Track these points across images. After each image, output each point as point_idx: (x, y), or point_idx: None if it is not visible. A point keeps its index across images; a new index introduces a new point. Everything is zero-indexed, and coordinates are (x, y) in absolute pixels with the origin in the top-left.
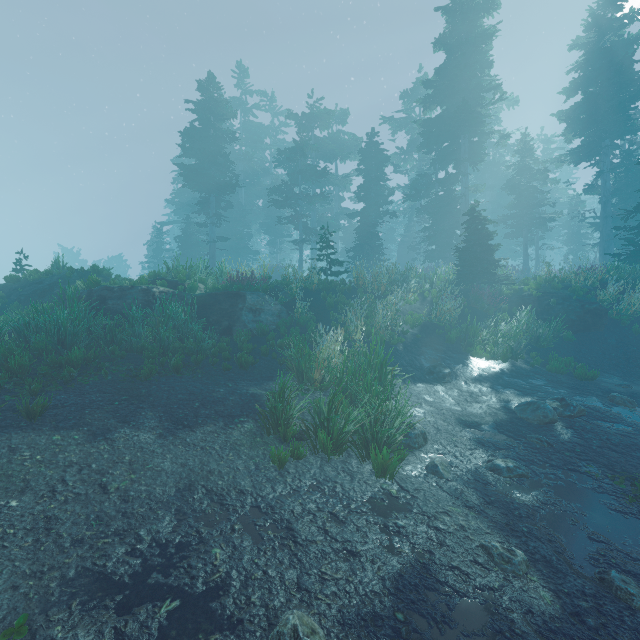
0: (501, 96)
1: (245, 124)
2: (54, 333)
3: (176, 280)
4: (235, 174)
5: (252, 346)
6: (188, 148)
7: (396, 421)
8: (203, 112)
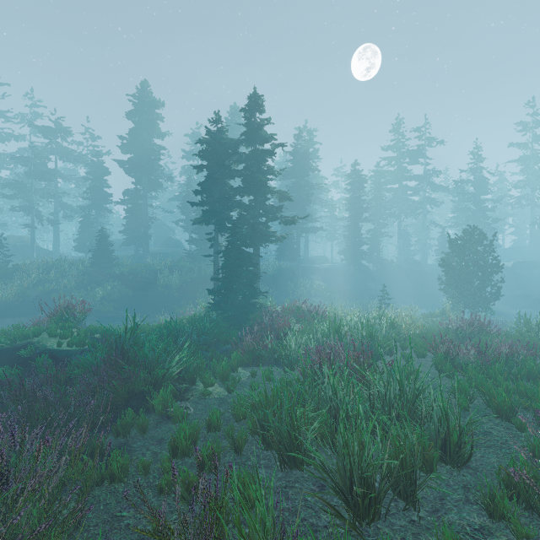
0: (159, 158)
1: None
2: None
3: None
4: None
5: None
6: None
7: None
8: None
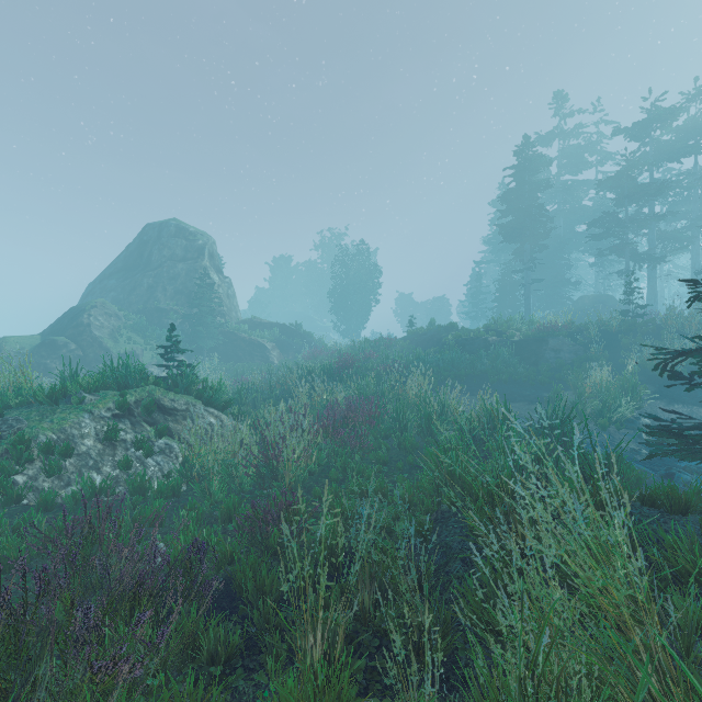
0: None
1: (563, 150)
2: (450, 363)
3: (500, 330)
4: (549, 218)
5: (550, 373)
6: (505, 210)
7: (617, 410)
8: (518, 174)
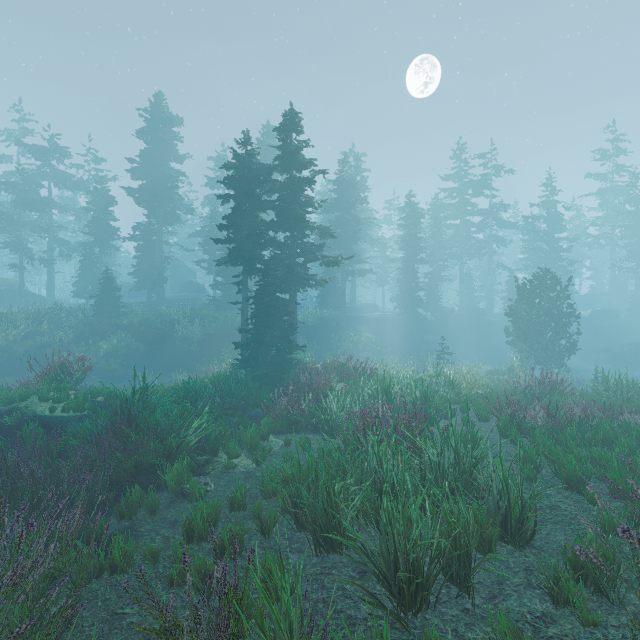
0: (177, 186)
1: None
2: None
3: None
4: None
5: None
6: None
7: None
8: None
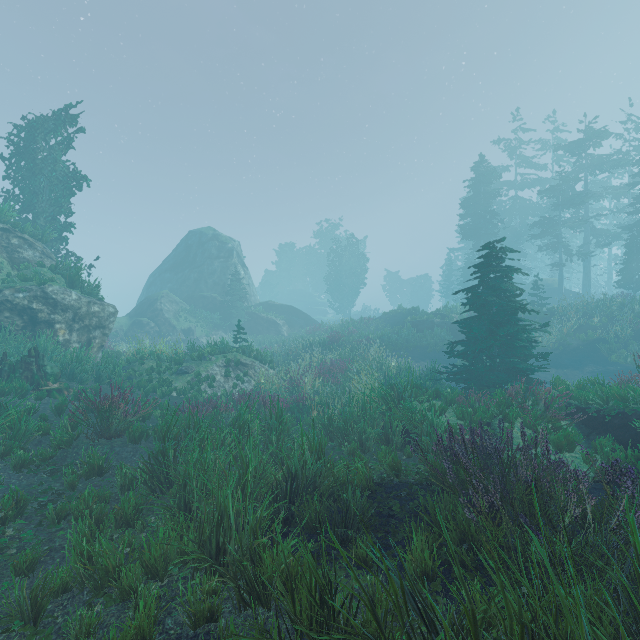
0: None
1: (521, 156)
2: (405, 338)
3: (445, 314)
4: (500, 220)
5: None
6: (464, 215)
7: None
8: (475, 185)
